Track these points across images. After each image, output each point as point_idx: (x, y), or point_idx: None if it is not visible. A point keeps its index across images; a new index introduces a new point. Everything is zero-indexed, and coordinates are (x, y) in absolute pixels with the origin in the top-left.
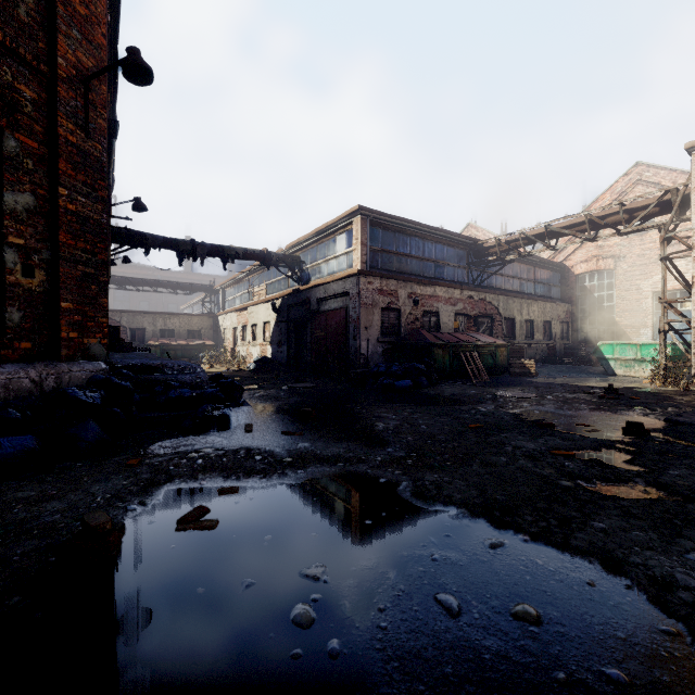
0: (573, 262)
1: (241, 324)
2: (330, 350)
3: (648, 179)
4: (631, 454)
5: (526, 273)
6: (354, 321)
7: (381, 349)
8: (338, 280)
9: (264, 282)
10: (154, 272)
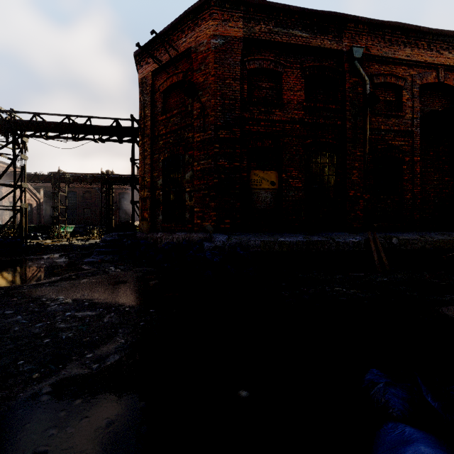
0: None
1: None
2: None
3: None
4: None
5: None
6: None
7: None
8: None
9: None
10: None
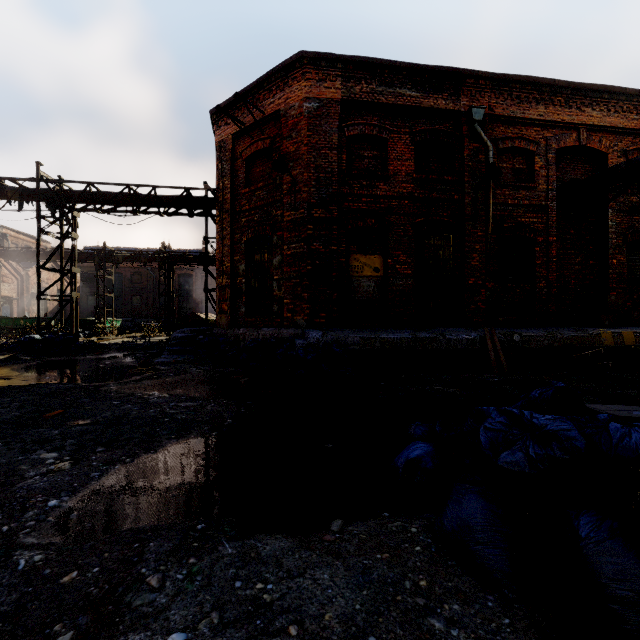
0: None
1: None
2: None
3: None
4: None
5: None
6: None
7: None
8: None
9: None
10: None
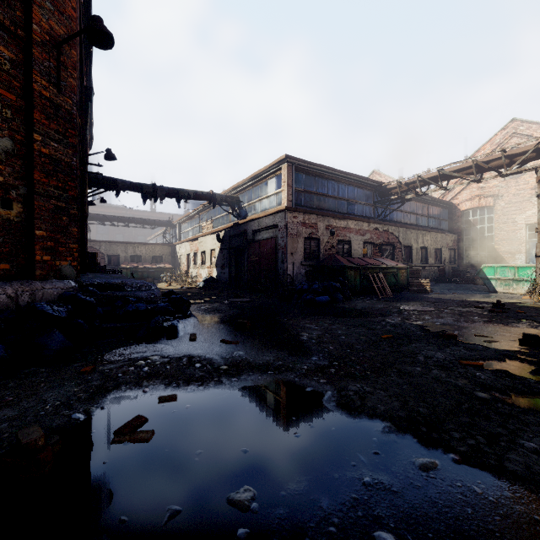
0: (459, 200)
1: (193, 251)
2: (263, 271)
3: (522, 132)
4: (534, 364)
5: (421, 209)
6: (282, 248)
7: (304, 270)
8: (269, 215)
9: (211, 218)
10: (127, 211)
